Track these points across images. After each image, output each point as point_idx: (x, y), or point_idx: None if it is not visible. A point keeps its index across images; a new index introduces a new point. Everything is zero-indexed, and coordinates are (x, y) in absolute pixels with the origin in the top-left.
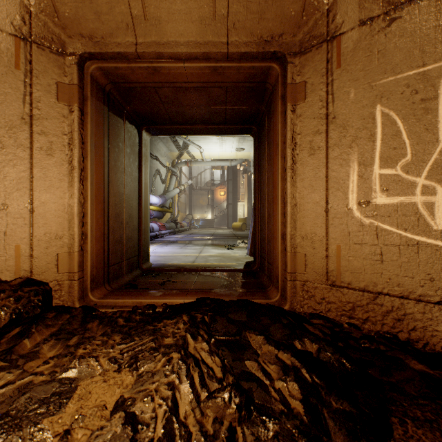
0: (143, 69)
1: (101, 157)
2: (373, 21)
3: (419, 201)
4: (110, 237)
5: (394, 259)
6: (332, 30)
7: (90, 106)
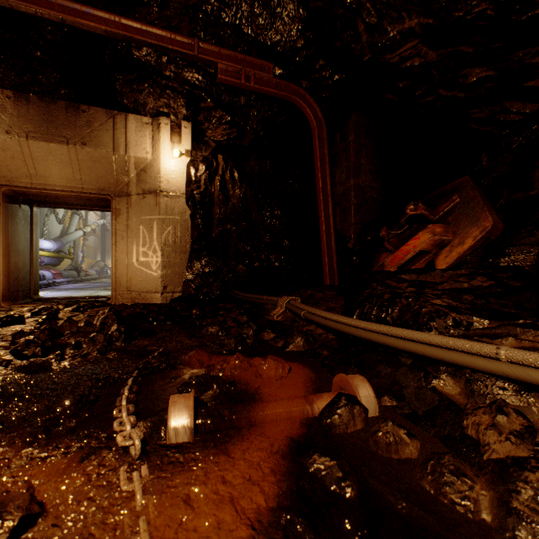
0: (36, 191)
1: (8, 232)
2: (140, 195)
3: (151, 260)
4: (12, 276)
5: (145, 280)
6: (129, 192)
7: (2, 208)
